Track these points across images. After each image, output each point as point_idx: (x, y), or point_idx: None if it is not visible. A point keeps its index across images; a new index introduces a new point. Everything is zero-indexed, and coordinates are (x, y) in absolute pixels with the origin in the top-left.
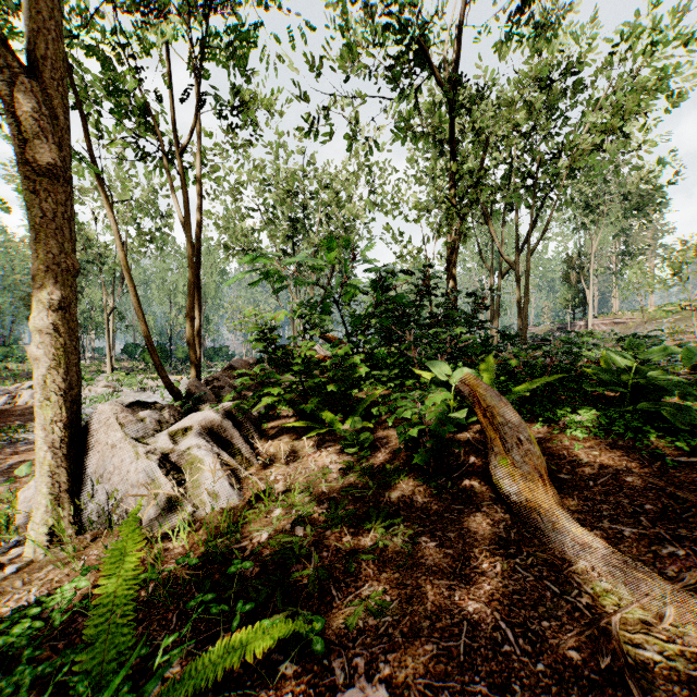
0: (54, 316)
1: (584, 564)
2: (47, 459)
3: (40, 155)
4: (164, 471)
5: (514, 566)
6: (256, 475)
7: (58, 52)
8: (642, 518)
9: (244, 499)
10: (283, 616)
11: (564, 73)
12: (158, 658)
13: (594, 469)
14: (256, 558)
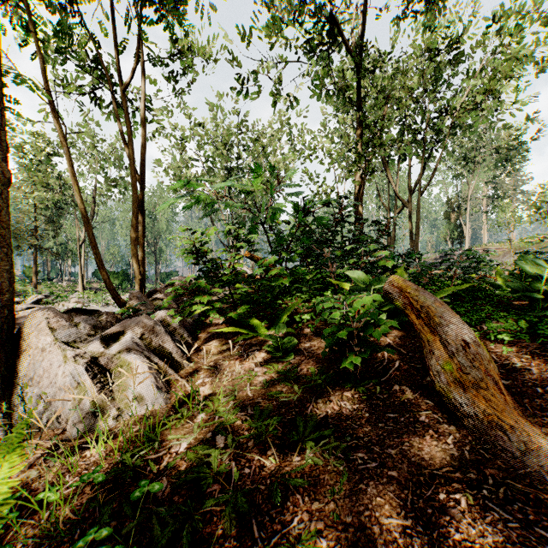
0: None
1: None
2: None
3: None
4: (91, 374)
5: (484, 501)
6: (185, 377)
7: None
8: None
9: (170, 402)
10: None
11: (449, 47)
12: None
13: (533, 374)
14: (171, 472)
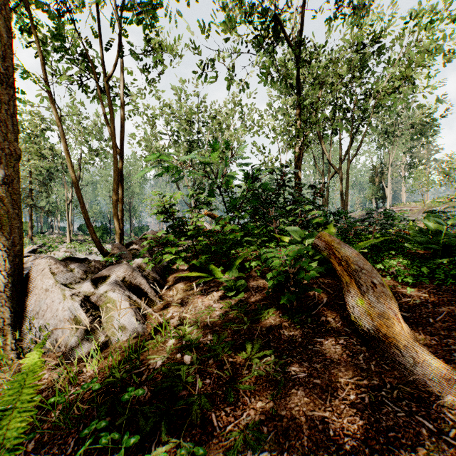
0: (0, 189)
1: (451, 399)
2: None
3: None
4: (85, 309)
5: (382, 399)
6: (158, 312)
7: None
8: None
9: (147, 331)
10: (166, 449)
11: (373, 41)
12: None
13: (428, 308)
14: (150, 383)
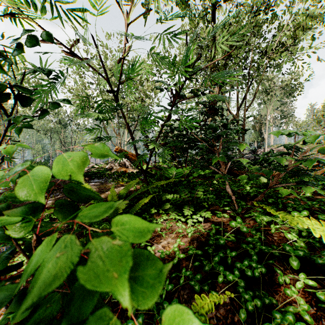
0: None
1: None
2: None
3: None
4: None
5: None
6: None
7: None
8: None
9: None
10: None
11: (267, 8)
12: None
13: None
14: None
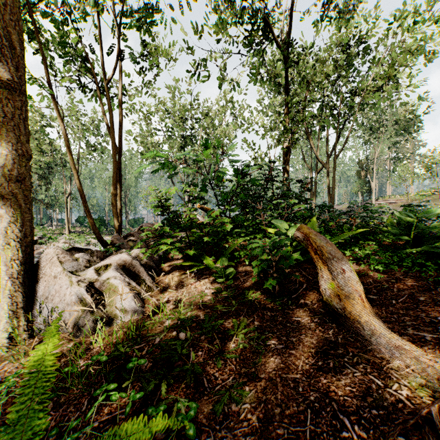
0: (14, 186)
1: (399, 362)
2: (8, 285)
3: (3, 73)
4: (90, 294)
5: (344, 364)
6: (155, 297)
7: (16, 3)
8: (438, 327)
9: (145, 313)
10: (165, 403)
11: (358, 41)
12: (63, 439)
13: (393, 292)
14: (150, 356)
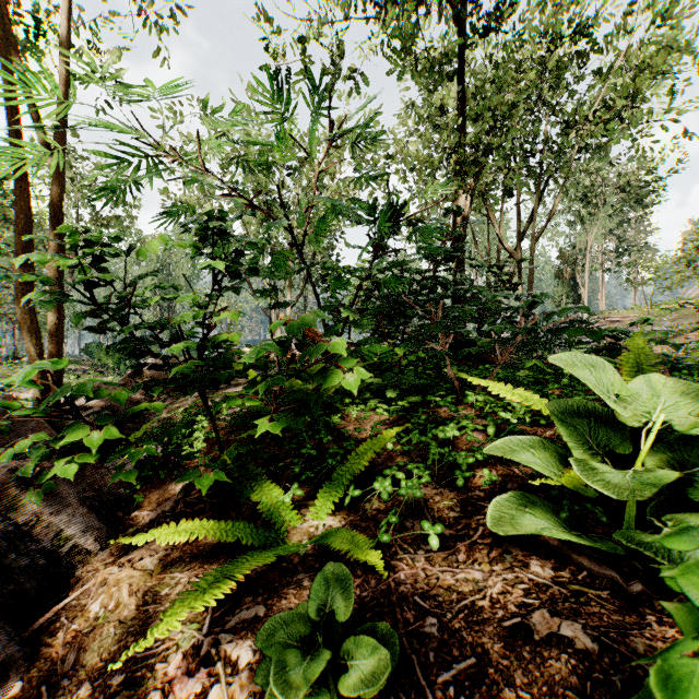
0: None
1: None
2: None
3: None
4: None
5: None
6: None
7: None
8: None
9: None
10: None
11: (577, 32)
12: None
13: None
14: None
